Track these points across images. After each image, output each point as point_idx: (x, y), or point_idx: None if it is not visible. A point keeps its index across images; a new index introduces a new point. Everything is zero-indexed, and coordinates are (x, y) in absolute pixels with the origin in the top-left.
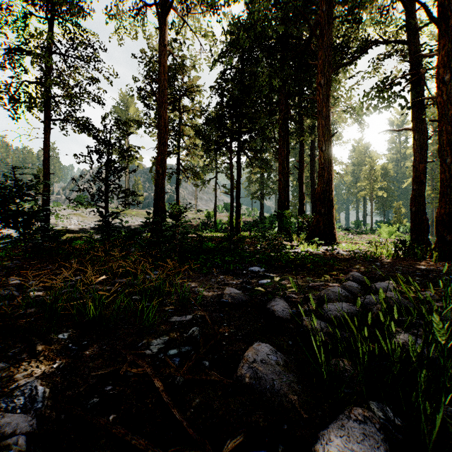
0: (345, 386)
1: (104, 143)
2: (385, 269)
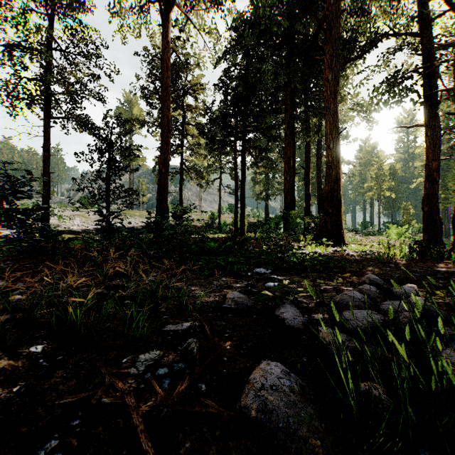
0: (384, 427)
1: (106, 141)
2: (401, 271)
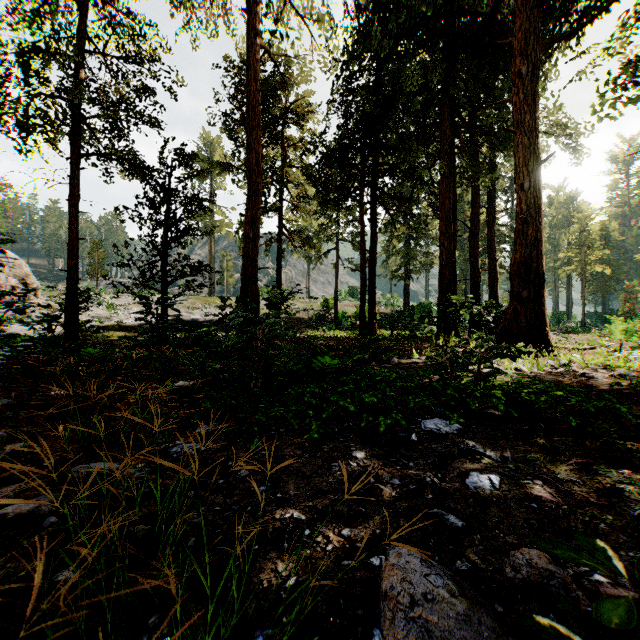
0: None
1: (162, 189)
2: None
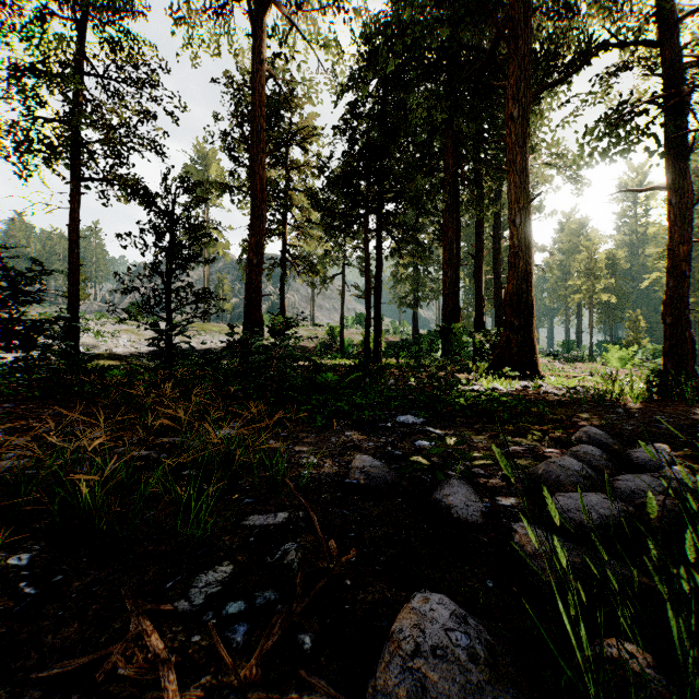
0: None
1: (165, 215)
2: (636, 420)
